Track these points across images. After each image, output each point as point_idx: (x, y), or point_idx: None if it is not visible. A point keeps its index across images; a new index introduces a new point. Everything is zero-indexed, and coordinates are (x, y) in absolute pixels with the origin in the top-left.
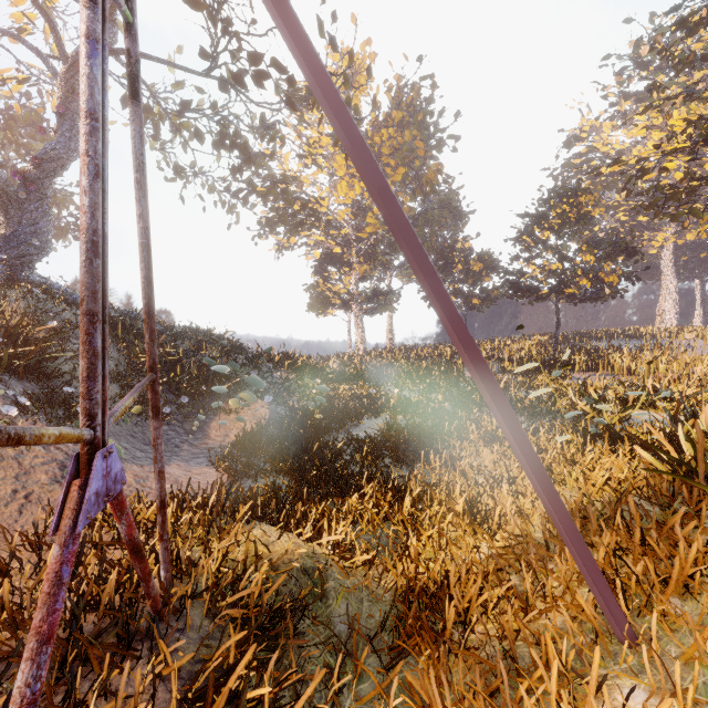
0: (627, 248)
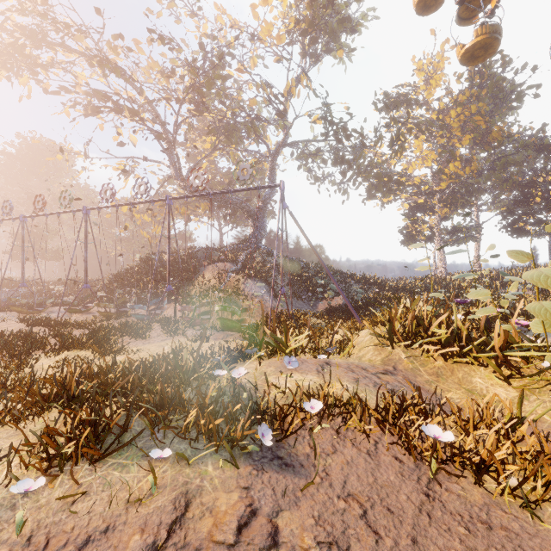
0: None
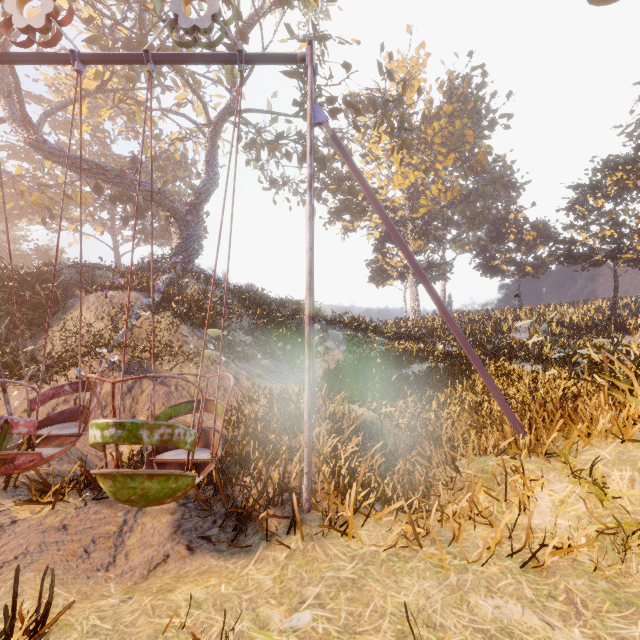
0: None
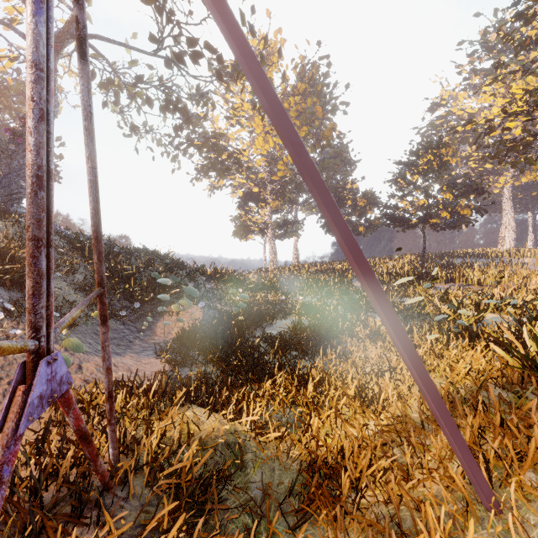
0: (478, 188)
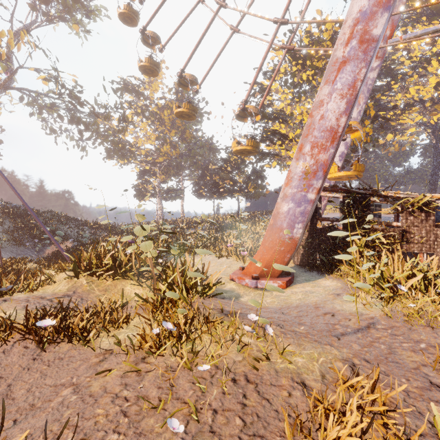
0: (260, 176)
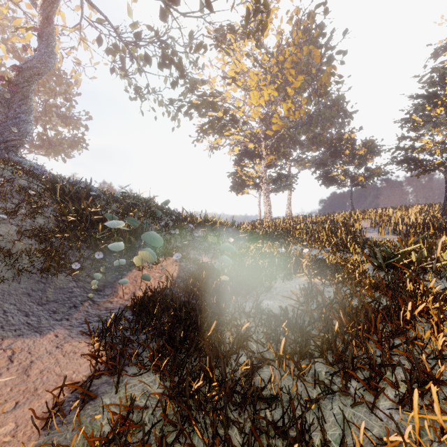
0: None
